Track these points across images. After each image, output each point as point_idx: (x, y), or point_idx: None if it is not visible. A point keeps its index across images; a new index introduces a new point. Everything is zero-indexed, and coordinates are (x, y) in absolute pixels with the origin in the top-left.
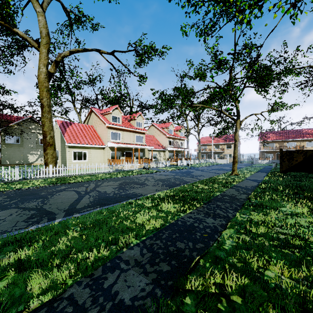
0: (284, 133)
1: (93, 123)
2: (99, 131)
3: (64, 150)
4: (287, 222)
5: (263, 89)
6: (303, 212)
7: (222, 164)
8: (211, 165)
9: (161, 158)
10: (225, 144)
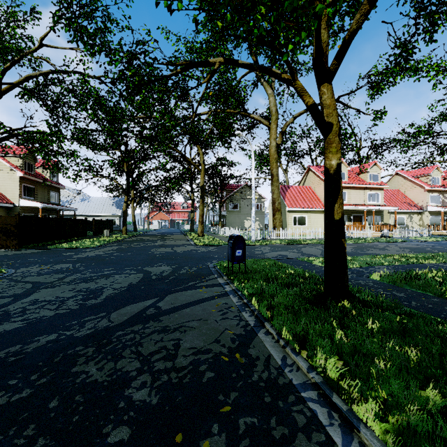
0: None
1: (310, 183)
2: (318, 192)
3: (284, 215)
4: None
5: None
6: None
7: None
8: None
9: (414, 224)
10: None
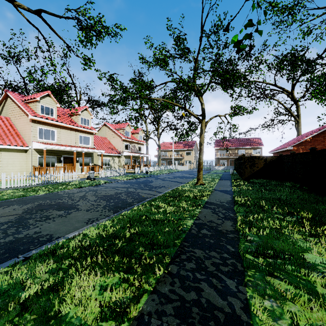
0: (236, 141)
1: (9, 114)
2: (19, 125)
3: None
4: None
5: (230, 87)
6: None
7: (182, 171)
8: (171, 172)
9: (116, 165)
10: (184, 150)
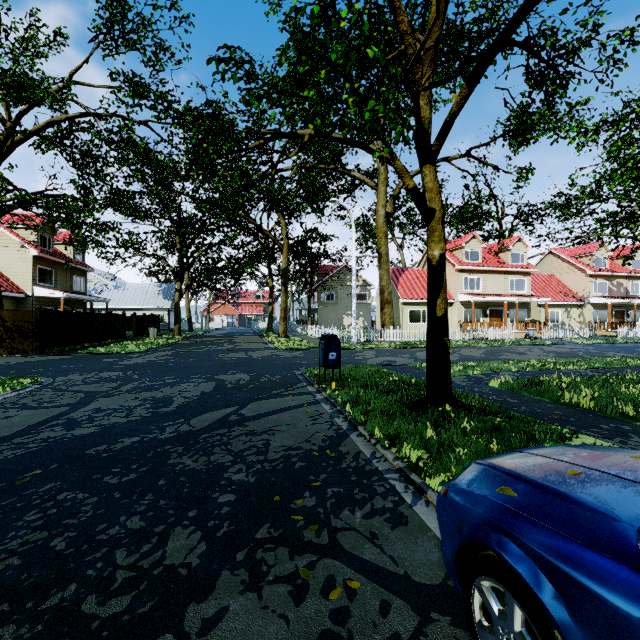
0: None
1: None
2: None
3: (397, 309)
4: None
5: None
6: None
7: None
8: None
9: (572, 322)
10: None
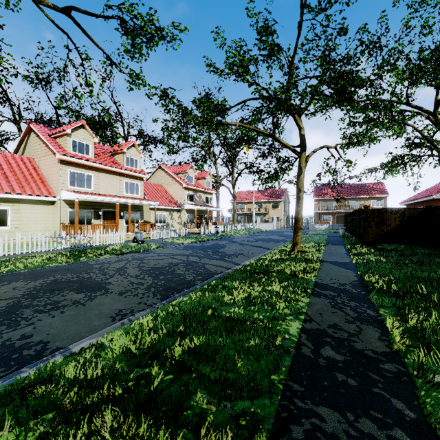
0: (345, 188)
1: (33, 153)
2: (45, 169)
3: None
4: None
5: (346, 99)
6: None
7: (267, 231)
8: (252, 232)
9: (174, 222)
10: (270, 201)
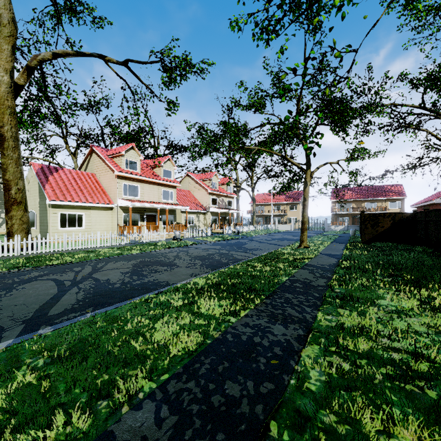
0: (363, 190)
1: (94, 170)
2: (104, 182)
3: (45, 212)
4: (394, 326)
5: (342, 129)
6: (413, 306)
7: (284, 232)
8: (269, 232)
9: (200, 224)
10: (288, 203)
